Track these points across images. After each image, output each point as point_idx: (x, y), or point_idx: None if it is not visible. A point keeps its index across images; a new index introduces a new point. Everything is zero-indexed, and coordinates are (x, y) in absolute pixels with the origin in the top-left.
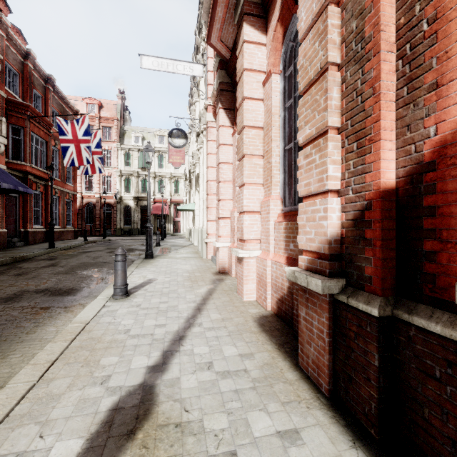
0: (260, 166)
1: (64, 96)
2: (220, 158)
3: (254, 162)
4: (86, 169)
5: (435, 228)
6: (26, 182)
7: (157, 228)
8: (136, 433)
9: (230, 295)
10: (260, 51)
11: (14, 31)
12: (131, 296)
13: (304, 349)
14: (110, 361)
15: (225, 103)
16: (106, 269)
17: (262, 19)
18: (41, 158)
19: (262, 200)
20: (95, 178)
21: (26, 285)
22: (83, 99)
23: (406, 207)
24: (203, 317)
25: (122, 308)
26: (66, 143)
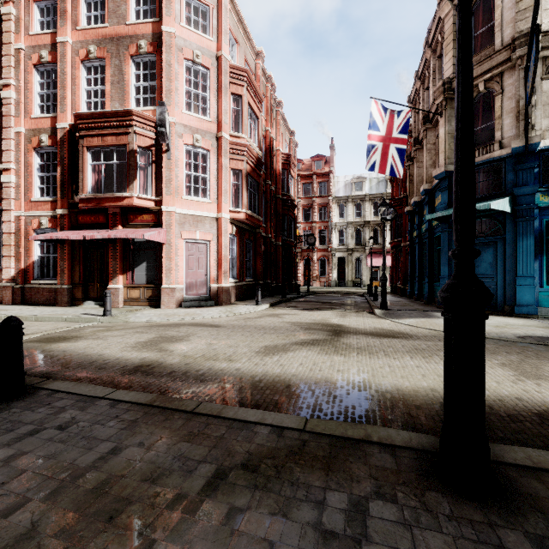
0: None
1: None
2: None
3: None
4: None
5: (29, 274)
6: None
7: None
8: None
9: None
10: None
11: None
12: None
13: (5, 300)
14: None
15: None
16: None
17: None
18: None
19: None
20: None
21: None
22: None
23: (26, 271)
24: None
25: None
26: None
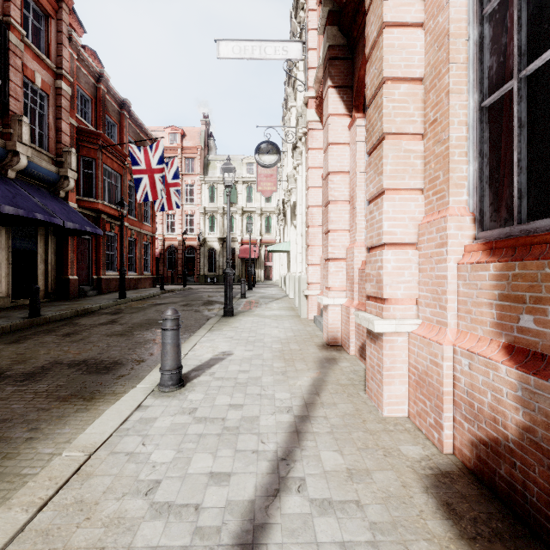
0: (417, 153)
1: (141, 122)
2: (329, 165)
3: (404, 147)
4: (163, 205)
5: None
6: (99, 222)
7: (245, 274)
8: None
9: (355, 399)
10: None
11: (90, 54)
12: (187, 387)
13: None
14: None
15: (337, 79)
16: None
17: None
18: (115, 195)
19: (420, 221)
20: (177, 217)
21: (65, 352)
22: (164, 129)
23: None
24: (307, 459)
25: (165, 414)
26: (139, 175)
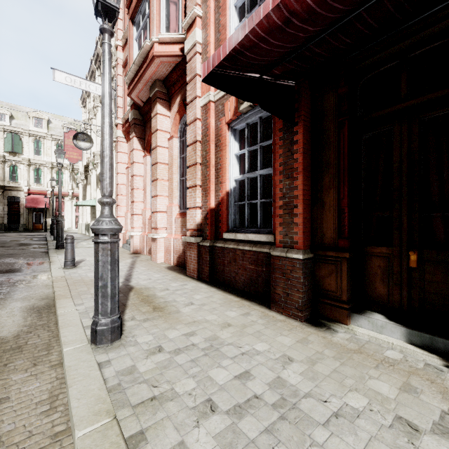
0: (167, 185)
1: None
2: (134, 172)
3: (163, 183)
4: None
5: (221, 220)
6: None
7: (32, 223)
8: (131, 290)
9: (148, 262)
10: (166, 120)
11: None
12: (78, 267)
13: (189, 267)
14: None
15: (138, 134)
16: (22, 258)
17: (168, 102)
18: None
19: (168, 205)
20: None
21: None
22: None
23: (216, 214)
24: (137, 269)
25: (79, 271)
26: None
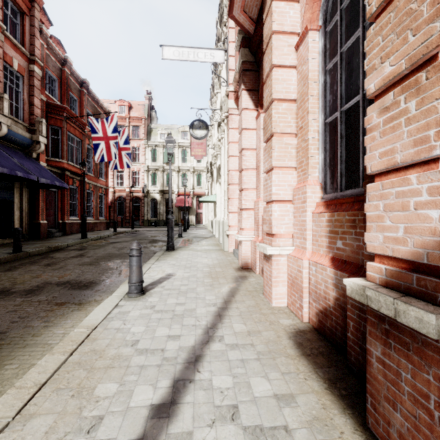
0: (293, 145)
1: (97, 98)
2: (242, 144)
3: (285, 141)
4: (116, 164)
5: None
6: (63, 178)
7: (181, 219)
8: None
9: (256, 298)
10: (292, 9)
11: (55, 42)
12: (147, 294)
13: (379, 407)
14: (107, 391)
15: (248, 84)
16: (128, 261)
17: None
18: (76, 156)
19: (294, 186)
20: (125, 173)
21: (51, 276)
22: (115, 102)
23: None
24: (225, 327)
25: (135, 309)
26: (97, 141)
